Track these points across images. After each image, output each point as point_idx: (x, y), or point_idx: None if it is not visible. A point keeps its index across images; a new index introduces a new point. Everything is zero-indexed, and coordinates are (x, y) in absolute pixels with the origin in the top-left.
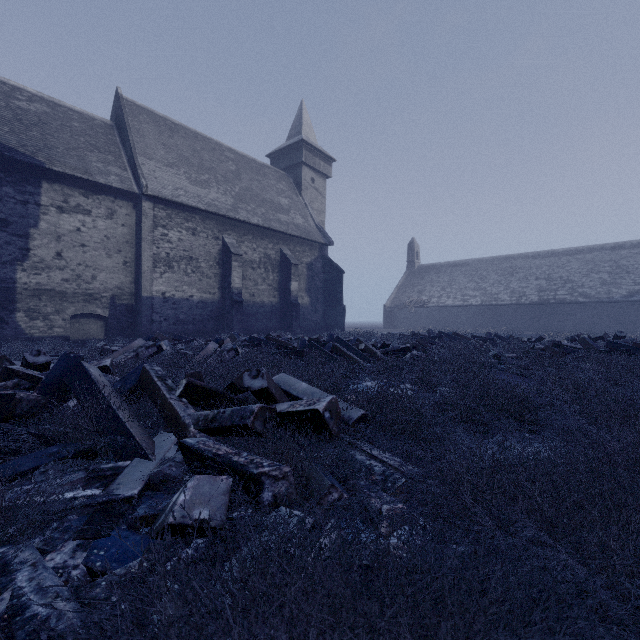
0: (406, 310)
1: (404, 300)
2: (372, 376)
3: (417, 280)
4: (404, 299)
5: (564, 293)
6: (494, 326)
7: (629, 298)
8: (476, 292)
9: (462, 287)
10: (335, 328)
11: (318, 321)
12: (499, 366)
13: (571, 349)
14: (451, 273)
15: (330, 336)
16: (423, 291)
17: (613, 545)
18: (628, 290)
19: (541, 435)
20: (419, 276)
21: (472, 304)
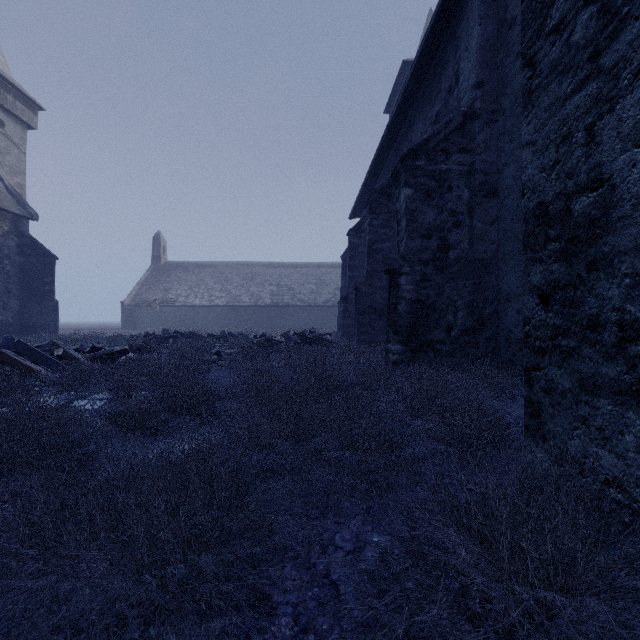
0: (150, 309)
1: (148, 298)
2: (51, 390)
3: (163, 277)
4: (148, 297)
5: (288, 298)
6: (237, 325)
7: (326, 304)
8: (222, 293)
9: (209, 288)
10: (41, 330)
11: (10, 321)
12: (217, 362)
13: (276, 343)
14: (199, 273)
15: (7, 341)
16: (170, 289)
17: (167, 535)
18: (326, 298)
19: (209, 425)
20: (166, 273)
21: (218, 304)
